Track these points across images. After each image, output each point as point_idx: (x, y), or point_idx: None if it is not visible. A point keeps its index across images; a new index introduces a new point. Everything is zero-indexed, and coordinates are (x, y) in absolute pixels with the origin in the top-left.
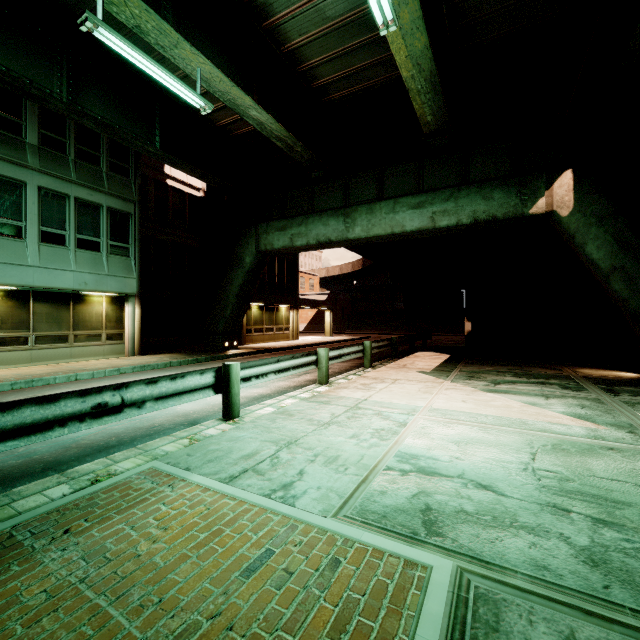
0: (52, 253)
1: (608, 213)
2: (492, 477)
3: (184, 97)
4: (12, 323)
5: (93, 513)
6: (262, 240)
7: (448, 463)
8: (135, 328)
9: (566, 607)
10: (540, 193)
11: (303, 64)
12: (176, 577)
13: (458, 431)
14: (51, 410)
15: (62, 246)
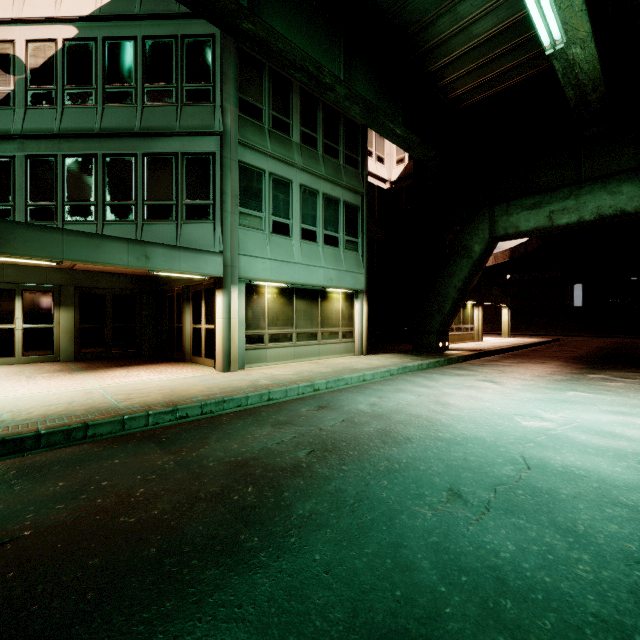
0: (308, 250)
1: None
2: None
3: (541, 31)
4: (282, 320)
5: None
6: (500, 223)
7: None
8: (363, 326)
9: None
10: None
11: None
12: None
13: None
14: None
15: (314, 243)
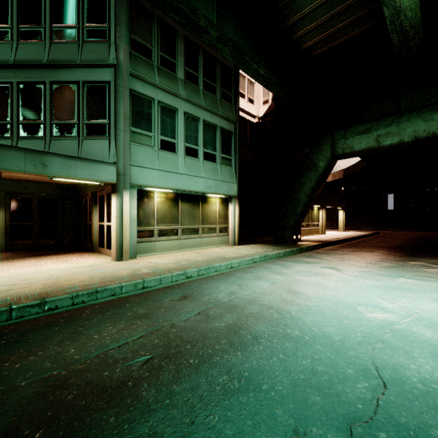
0: (191, 164)
1: None
2: None
3: None
4: (169, 218)
5: None
6: (339, 145)
7: None
8: (235, 223)
9: None
10: None
11: None
12: None
13: None
14: None
15: (196, 158)
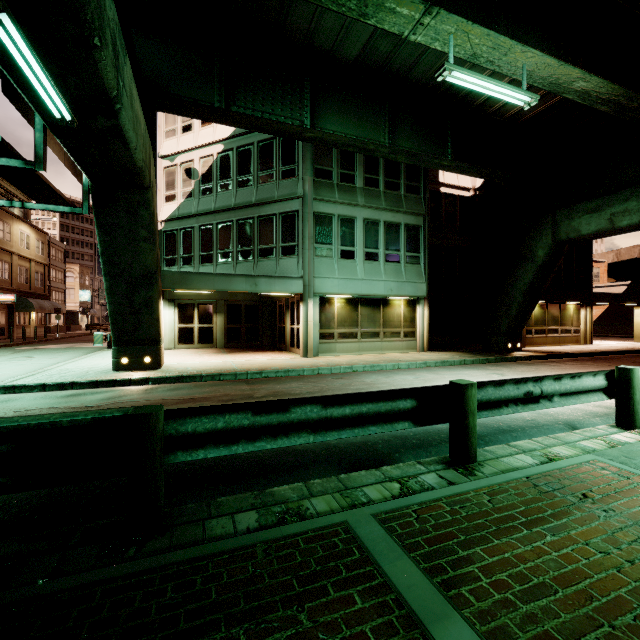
0: (371, 268)
1: None
2: None
3: (510, 100)
4: (349, 322)
5: (590, 487)
6: (562, 228)
7: None
8: (424, 327)
9: None
10: None
11: None
12: None
13: None
14: (501, 392)
15: (376, 262)
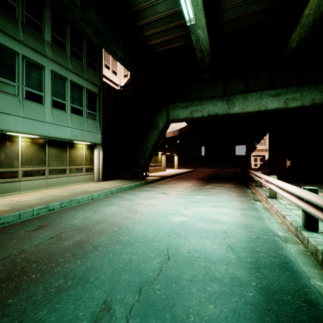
0: (58, 115)
1: None
2: None
3: (184, 10)
4: (36, 161)
5: None
6: (171, 113)
7: None
8: (99, 164)
9: None
10: None
11: (219, 7)
12: None
13: None
14: None
15: (63, 111)
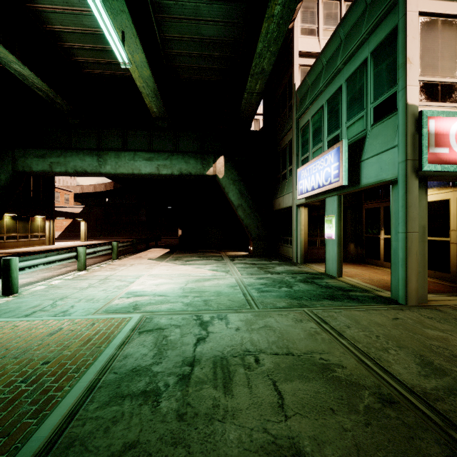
0: None
1: (237, 179)
2: (167, 293)
3: None
4: None
5: None
6: (20, 162)
7: (150, 292)
8: None
9: (173, 314)
10: (211, 165)
11: (63, 42)
12: (11, 344)
13: (159, 281)
14: None
15: None
